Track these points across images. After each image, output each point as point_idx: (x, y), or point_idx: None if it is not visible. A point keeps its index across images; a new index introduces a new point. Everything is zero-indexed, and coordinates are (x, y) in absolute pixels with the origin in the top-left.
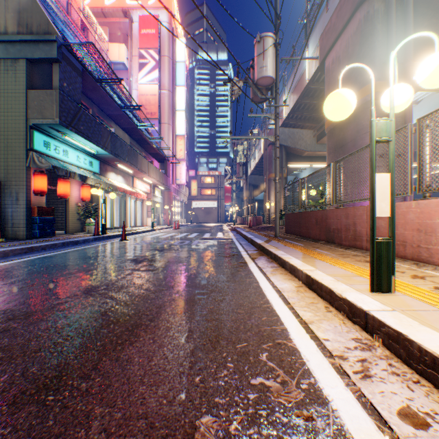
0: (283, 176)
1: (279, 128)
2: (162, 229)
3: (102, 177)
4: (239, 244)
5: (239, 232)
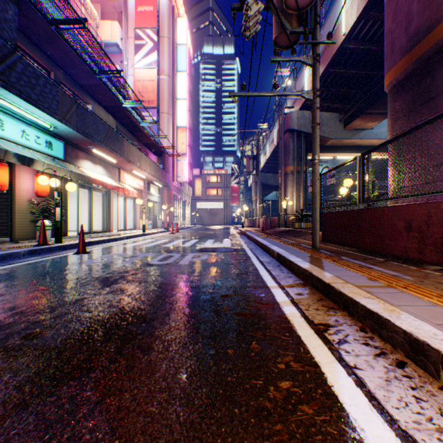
0: (302, 169)
1: (298, 111)
2: (156, 233)
3: (69, 164)
4: (260, 263)
5: (252, 239)
